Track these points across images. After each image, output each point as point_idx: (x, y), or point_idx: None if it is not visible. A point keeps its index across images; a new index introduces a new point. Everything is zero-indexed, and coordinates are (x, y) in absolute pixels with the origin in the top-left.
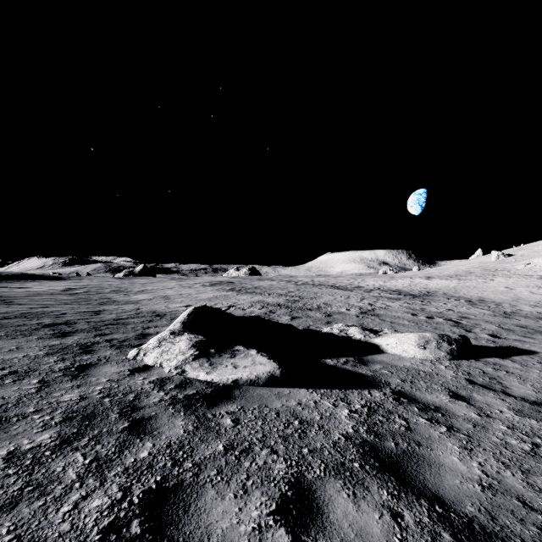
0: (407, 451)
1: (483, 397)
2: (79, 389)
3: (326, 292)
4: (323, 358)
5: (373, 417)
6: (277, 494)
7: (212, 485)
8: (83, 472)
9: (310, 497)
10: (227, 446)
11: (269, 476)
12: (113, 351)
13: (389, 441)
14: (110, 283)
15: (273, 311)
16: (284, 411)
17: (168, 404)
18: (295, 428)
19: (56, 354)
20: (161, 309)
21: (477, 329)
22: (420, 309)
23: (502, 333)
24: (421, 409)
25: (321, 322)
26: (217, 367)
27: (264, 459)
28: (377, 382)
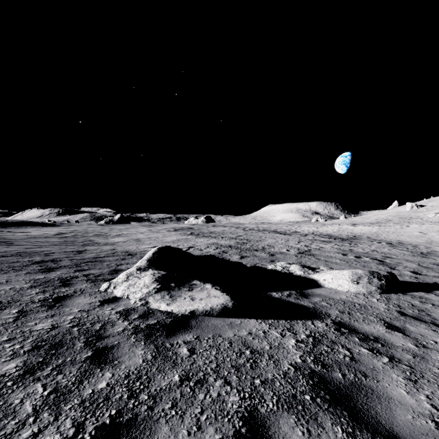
0: (355, 383)
1: (416, 328)
2: (52, 318)
3: (269, 236)
4: (269, 291)
5: (319, 347)
6: (231, 431)
7: (166, 420)
8: (40, 404)
9: (264, 435)
10: (182, 377)
11: (223, 410)
12: (88, 284)
13: (336, 372)
14: (94, 228)
15: (226, 251)
16: (236, 340)
17: (131, 333)
18: (246, 357)
19: (38, 287)
20: (133, 249)
21: (400, 267)
22: (349, 250)
23: (422, 270)
24: (361, 339)
25: (266, 260)
26: (176, 299)
27: (218, 391)
28: (318, 313)
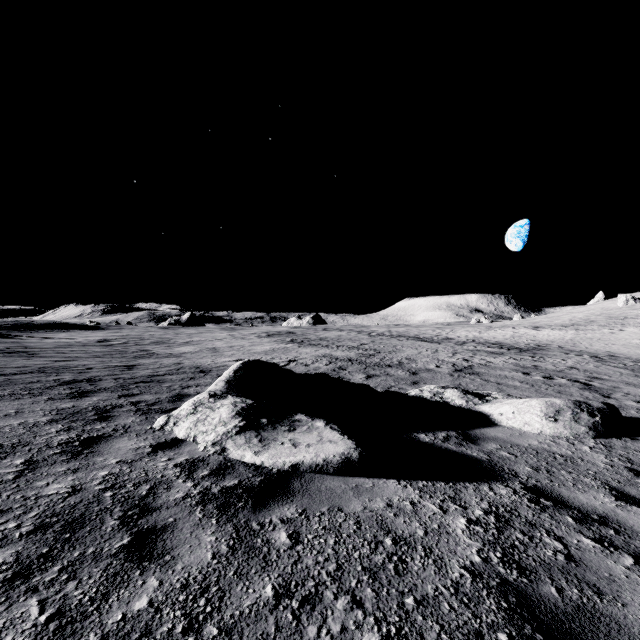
0: (583, 607)
1: None
2: (74, 474)
3: (407, 345)
4: (414, 432)
5: (507, 533)
6: None
7: None
8: None
9: None
10: (279, 589)
11: None
12: (136, 417)
13: (545, 584)
14: (152, 333)
15: (344, 367)
16: (367, 518)
17: (196, 503)
18: (387, 552)
19: (62, 421)
20: (206, 364)
21: (618, 394)
22: (532, 366)
23: None
24: (578, 520)
25: (405, 382)
26: (269, 445)
27: (341, 620)
28: (497, 470)
